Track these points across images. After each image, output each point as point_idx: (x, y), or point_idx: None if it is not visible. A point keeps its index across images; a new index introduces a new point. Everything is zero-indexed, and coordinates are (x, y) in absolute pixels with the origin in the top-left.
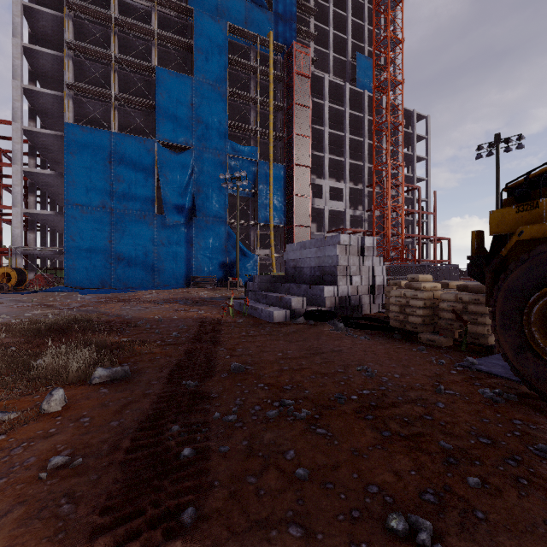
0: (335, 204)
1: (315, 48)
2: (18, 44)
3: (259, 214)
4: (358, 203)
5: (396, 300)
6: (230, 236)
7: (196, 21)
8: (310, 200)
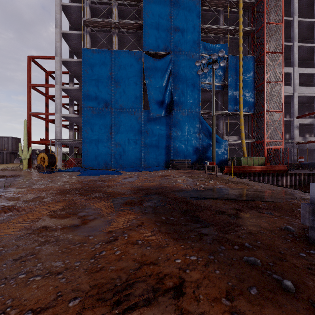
0: (305, 90)
1: None
2: (58, 3)
3: (229, 103)
4: None
5: None
6: (202, 125)
7: None
8: (282, 85)
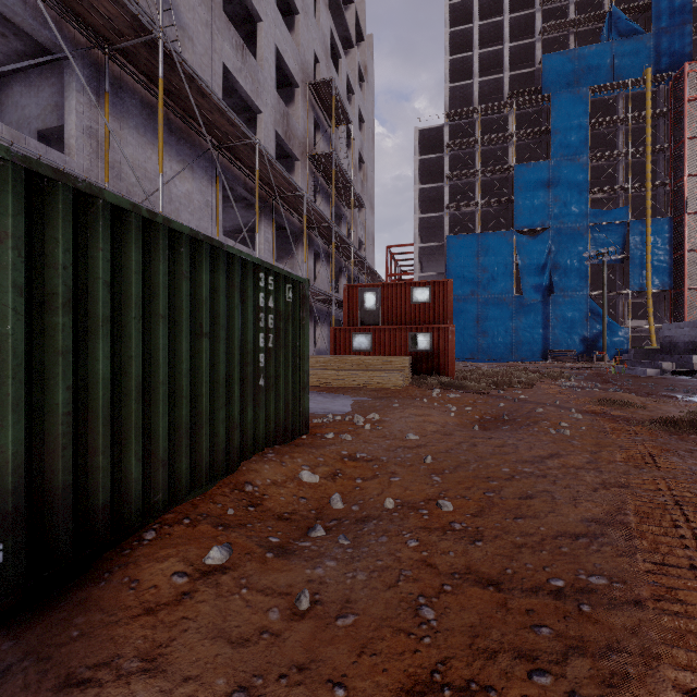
0: None
1: None
2: (416, 188)
3: (630, 280)
4: None
5: None
6: (592, 309)
7: (552, 105)
8: None
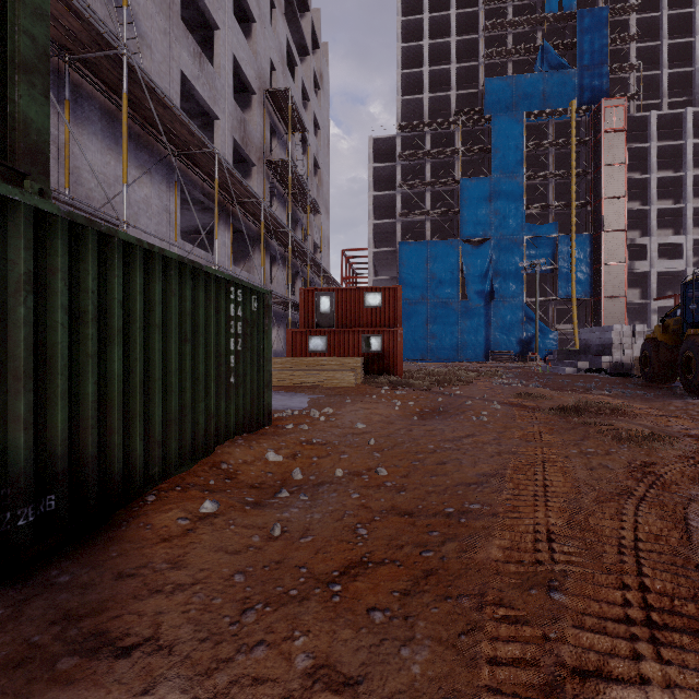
0: (667, 264)
1: (638, 76)
2: (370, 195)
3: (559, 289)
4: None
5: (636, 361)
6: (527, 314)
7: (493, 126)
8: (625, 267)
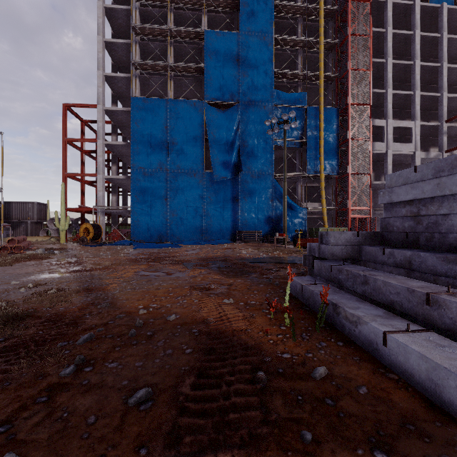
0: (400, 147)
1: None
2: (101, 40)
3: (307, 164)
4: (429, 145)
5: None
6: (276, 189)
7: None
8: (370, 143)
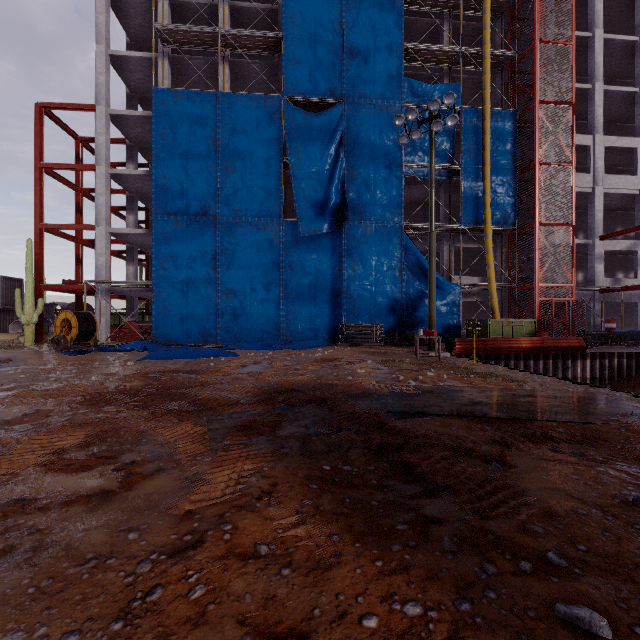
0: (617, 181)
1: None
2: None
3: (462, 208)
4: None
5: None
6: (407, 252)
7: None
8: (572, 171)
